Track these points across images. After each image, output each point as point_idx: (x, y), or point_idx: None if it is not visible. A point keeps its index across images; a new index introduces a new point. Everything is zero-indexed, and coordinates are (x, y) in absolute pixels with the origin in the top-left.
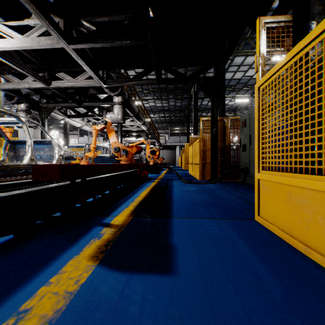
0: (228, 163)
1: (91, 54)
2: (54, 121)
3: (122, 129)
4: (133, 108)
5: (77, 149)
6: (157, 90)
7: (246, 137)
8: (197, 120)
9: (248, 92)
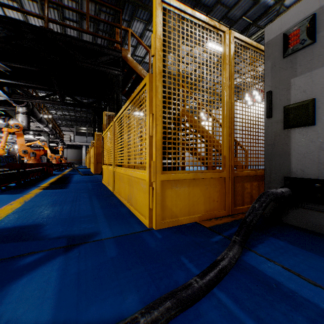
0: None
1: None
2: None
3: None
4: (36, 115)
5: None
6: None
7: None
8: (101, 125)
9: None
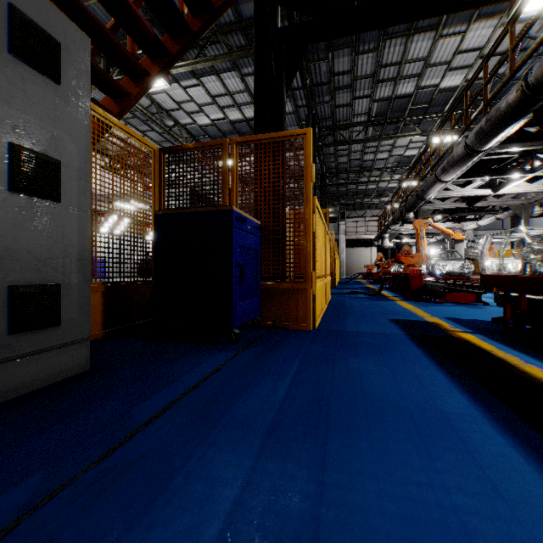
0: None
1: None
2: None
3: None
4: None
5: None
6: None
7: None
8: None
9: None
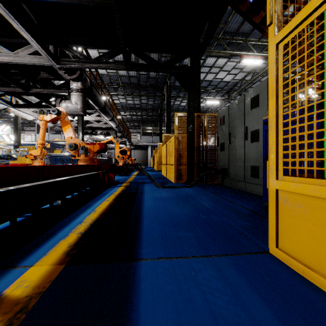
0: (205, 164)
1: (35, 19)
2: (4, 113)
3: (87, 125)
4: (97, 99)
5: (32, 147)
6: (128, 86)
7: (224, 135)
8: (170, 119)
9: (218, 94)
